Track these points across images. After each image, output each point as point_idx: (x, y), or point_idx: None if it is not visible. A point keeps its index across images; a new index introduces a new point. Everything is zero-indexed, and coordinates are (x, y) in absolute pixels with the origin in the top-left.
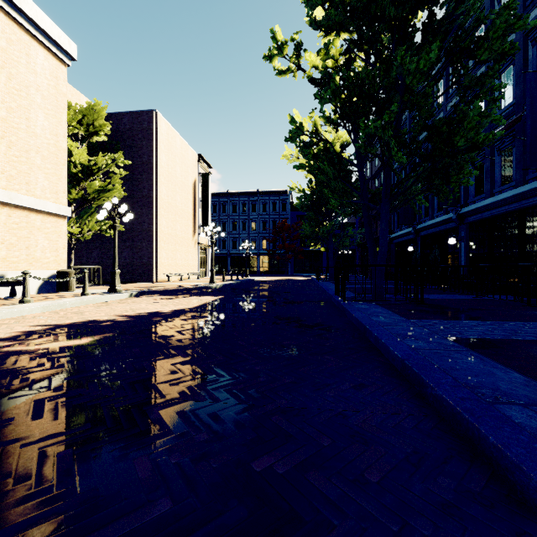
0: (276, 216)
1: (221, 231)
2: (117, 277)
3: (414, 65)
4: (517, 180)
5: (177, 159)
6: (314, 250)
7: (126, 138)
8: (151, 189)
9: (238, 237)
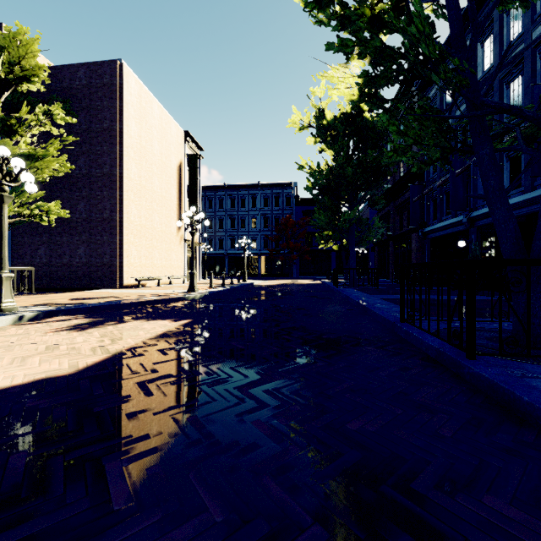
0: (279, 212)
1: (205, 218)
2: (7, 285)
3: None
4: None
5: (154, 131)
6: (322, 250)
7: (81, 97)
8: (114, 164)
9: (237, 235)
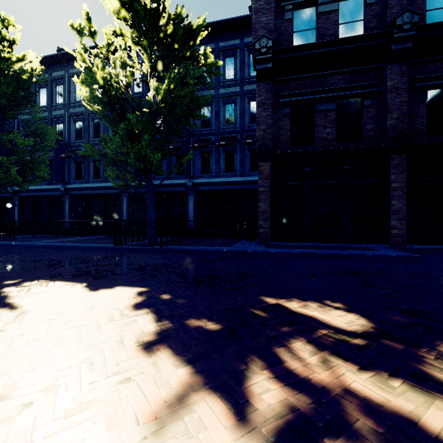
0: None
1: None
2: None
3: (23, 141)
4: (49, 182)
5: None
6: None
7: None
8: None
9: None
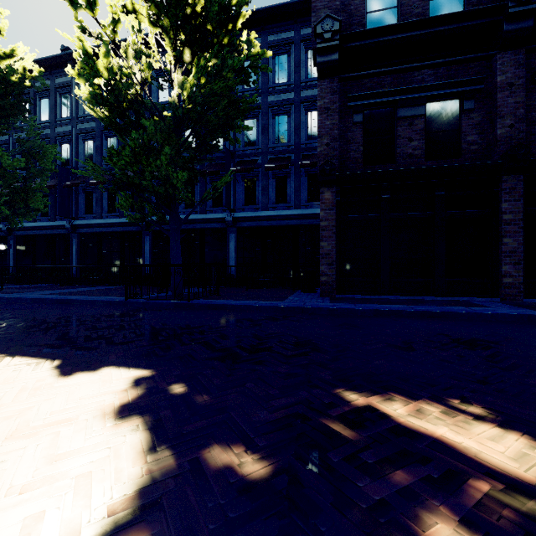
0: None
1: None
2: None
3: (11, 162)
4: (52, 217)
5: None
6: None
7: None
8: None
9: None
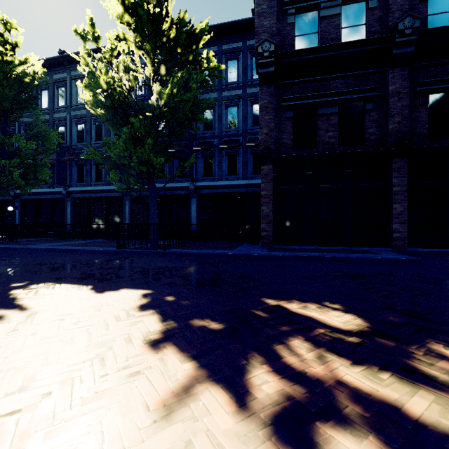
0: None
1: None
2: None
3: (25, 144)
4: (50, 185)
5: None
6: None
7: None
8: None
9: None
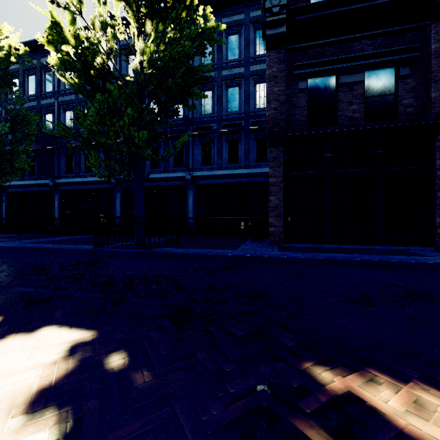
0: None
1: None
2: None
3: None
4: (37, 176)
5: None
6: None
7: None
8: None
9: None
